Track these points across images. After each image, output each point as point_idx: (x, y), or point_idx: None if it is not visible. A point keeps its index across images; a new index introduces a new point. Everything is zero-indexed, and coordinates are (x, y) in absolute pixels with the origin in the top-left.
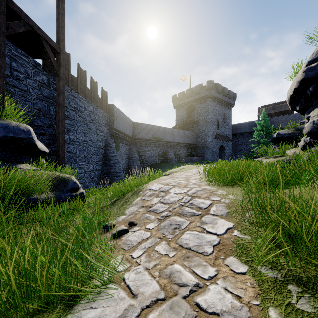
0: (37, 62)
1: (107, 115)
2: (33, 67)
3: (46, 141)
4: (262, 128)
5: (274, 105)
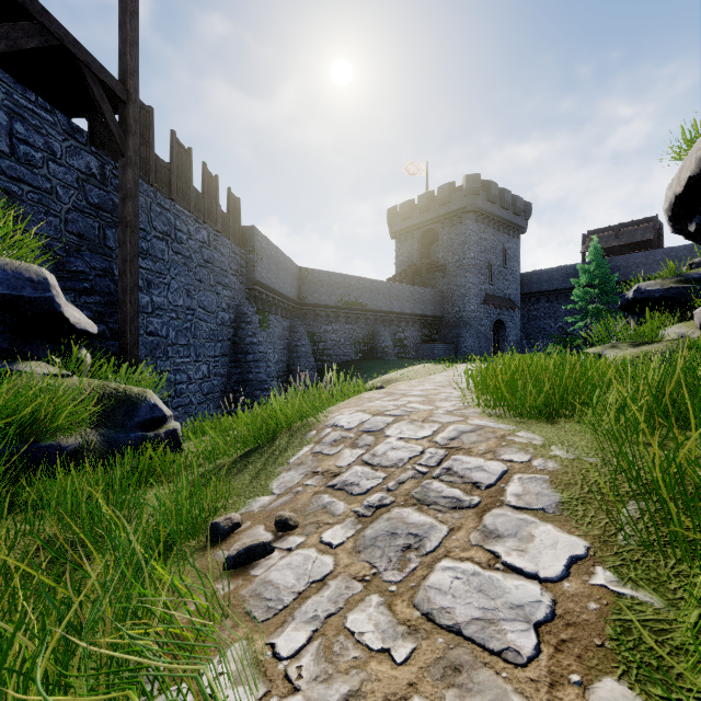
0: (75, 125)
1: (240, 250)
2: (65, 136)
3: (96, 309)
4: (591, 280)
5: (619, 228)
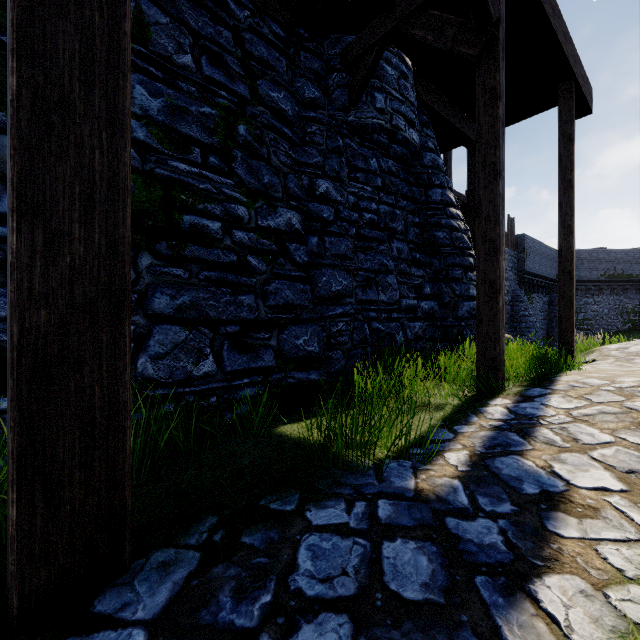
0: None
1: (514, 252)
2: None
3: None
4: None
5: None
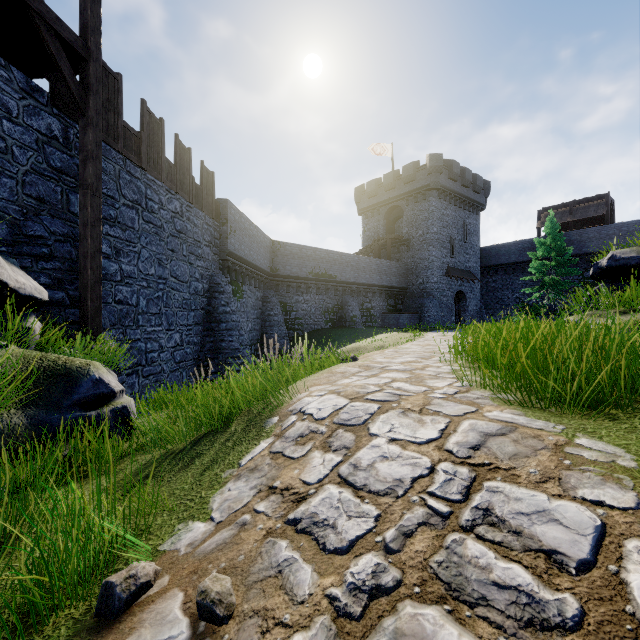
0: (34, 84)
1: (214, 222)
2: (23, 94)
3: (55, 275)
4: (547, 253)
5: (572, 204)
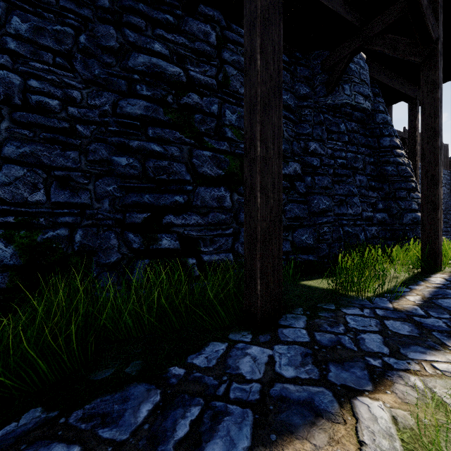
0: None
1: (447, 171)
2: None
3: None
4: None
5: None
